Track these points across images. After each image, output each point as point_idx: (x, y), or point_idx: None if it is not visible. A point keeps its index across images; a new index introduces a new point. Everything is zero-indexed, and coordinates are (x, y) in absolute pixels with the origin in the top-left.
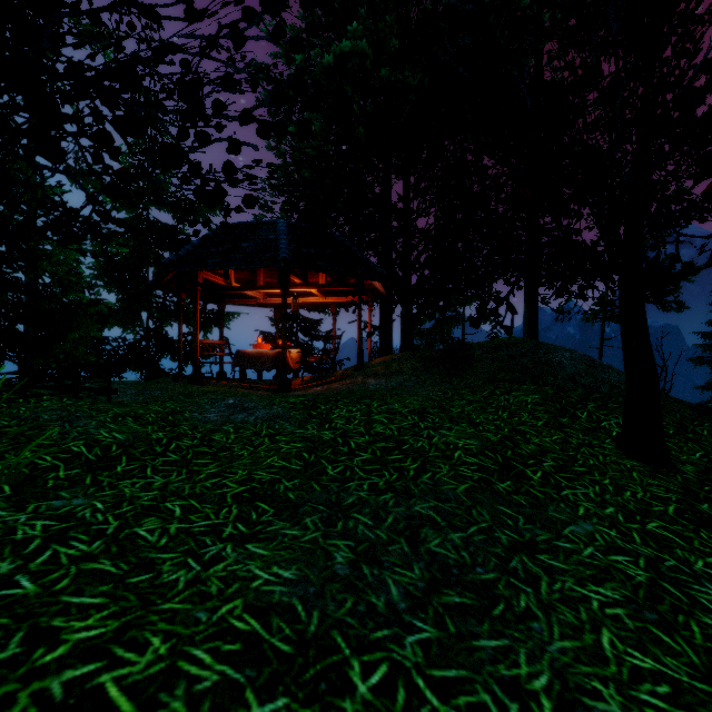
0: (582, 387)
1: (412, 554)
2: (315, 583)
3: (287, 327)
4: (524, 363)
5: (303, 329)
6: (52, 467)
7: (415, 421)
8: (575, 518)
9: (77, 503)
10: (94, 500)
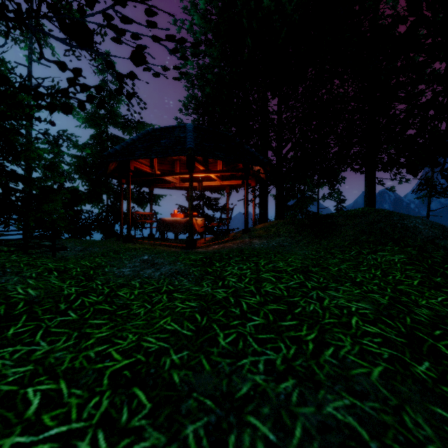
0: (443, 248)
1: None
2: None
3: (197, 204)
4: (382, 227)
5: (207, 205)
6: None
7: (301, 280)
8: None
9: None
10: None
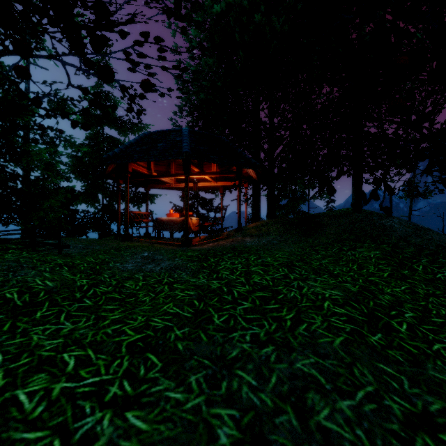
0: (413, 245)
1: (301, 431)
2: None
3: (191, 203)
4: (362, 226)
5: (201, 205)
6: None
7: (285, 272)
8: None
9: None
10: None
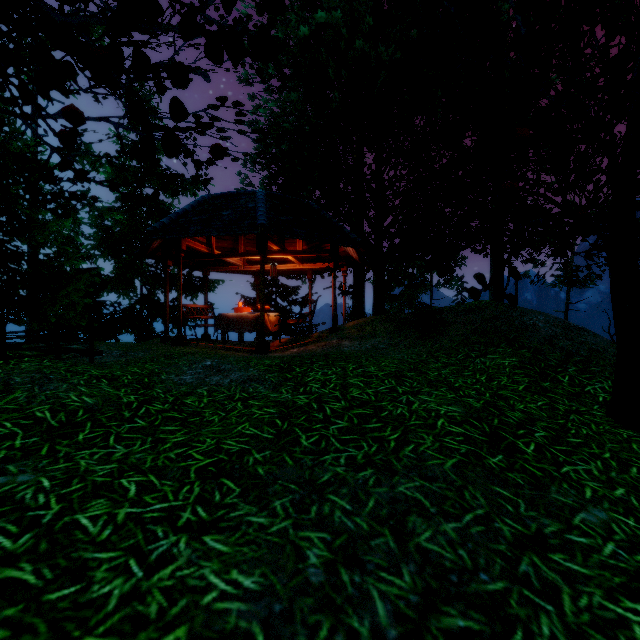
0: (560, 350)
1: (399, 552)
2: (282, 597)
3: (267, 293)
4: (498, 325)
5: (281, 295)
6: (10, 435)
7: (392, 385)
8: (584, 503)
9: (22, 480)
10: (42, 475)
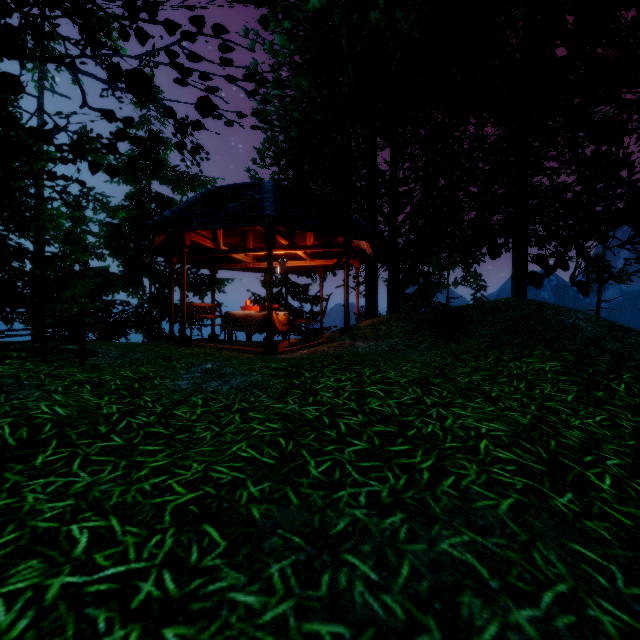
0: (609, 353)
1: None
2: None
3: (277, 292)
4: (531, 325)
5: (292, 294)
6: None
7: (418, 394)
8: None
9: None
10: None
